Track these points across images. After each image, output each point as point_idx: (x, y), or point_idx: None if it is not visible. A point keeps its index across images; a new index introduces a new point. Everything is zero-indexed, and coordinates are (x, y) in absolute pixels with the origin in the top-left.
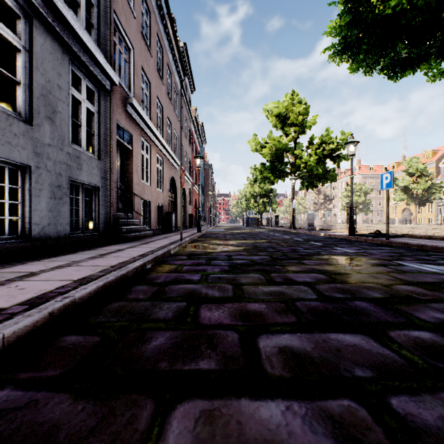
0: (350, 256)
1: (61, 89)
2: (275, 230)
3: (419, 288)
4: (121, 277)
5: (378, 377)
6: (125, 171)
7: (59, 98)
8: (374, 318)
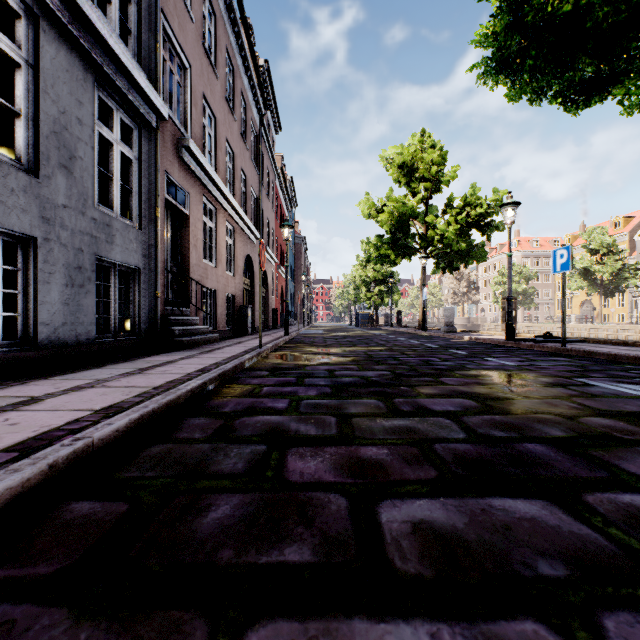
0: (510, 371)
1: (82, 125)
2: (397, 332)
3: (620, 422)
4: (168, 404)
5: (577, 578)
6: (178, 246)
7: (79, 138)
8: (557, 471)
